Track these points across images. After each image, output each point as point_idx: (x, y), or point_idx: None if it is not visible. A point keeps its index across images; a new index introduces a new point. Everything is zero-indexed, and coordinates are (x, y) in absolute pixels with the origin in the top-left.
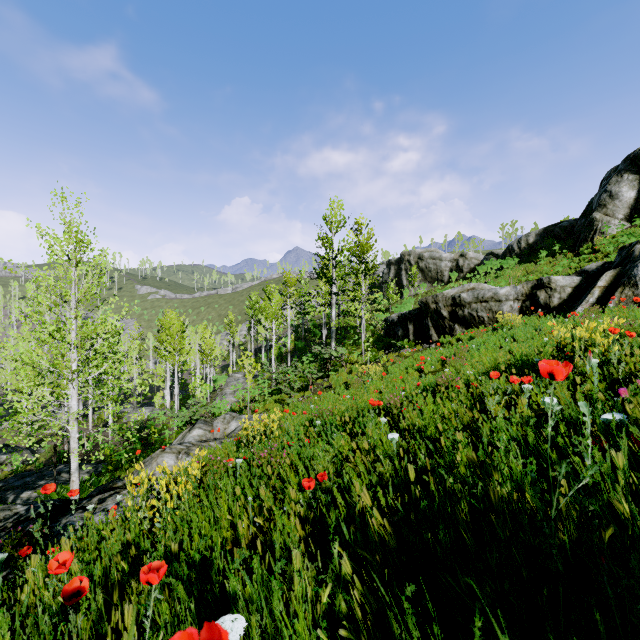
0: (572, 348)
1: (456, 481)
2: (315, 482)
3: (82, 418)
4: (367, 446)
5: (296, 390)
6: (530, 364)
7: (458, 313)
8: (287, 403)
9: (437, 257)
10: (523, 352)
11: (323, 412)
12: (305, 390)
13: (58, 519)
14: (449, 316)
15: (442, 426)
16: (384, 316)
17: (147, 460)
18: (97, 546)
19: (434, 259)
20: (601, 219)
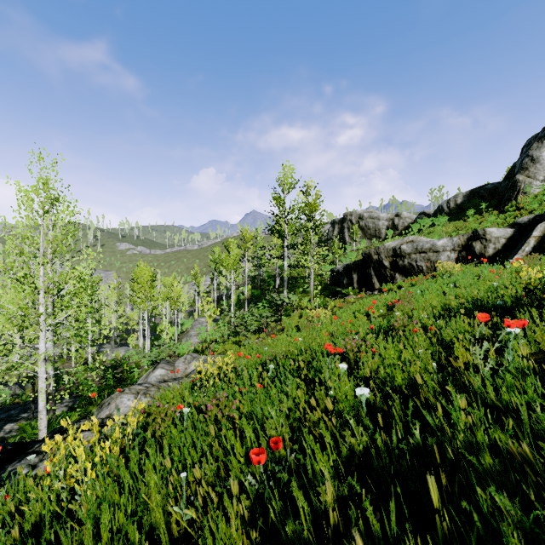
0: (542, 290)
1: (475, 474)
2: (267, 449)
3: (66, 356)
4: (330, 404)
5: (252, 333)
6: (492, 307)
7: (398, 263)
8: (244, 344)
9: (375, 217)
10: (475, 296)
11: (276, 356)
12: (260, 333)
13: (5, 466)
14: (390, 266)
15: (430, 383)
16: (329, 268)
17: (107, 400)
18: (13, 517)
19: (373, 218)
20: (524, 180)
